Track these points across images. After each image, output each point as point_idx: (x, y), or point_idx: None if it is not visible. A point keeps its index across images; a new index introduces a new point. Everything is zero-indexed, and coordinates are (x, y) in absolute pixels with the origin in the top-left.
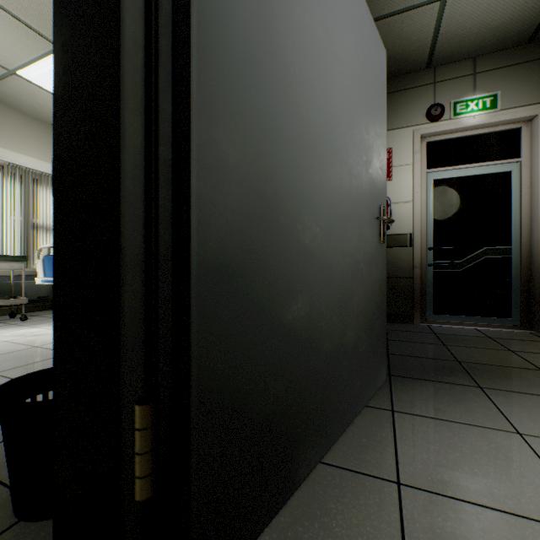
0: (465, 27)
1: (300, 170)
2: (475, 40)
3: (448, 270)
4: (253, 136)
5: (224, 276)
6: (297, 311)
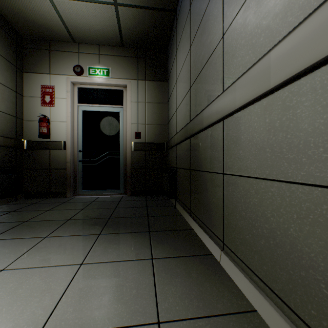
0: (79, 23)
1: None
2: (91, 34)
3: (90, 164)
4: None
5: None
6: None
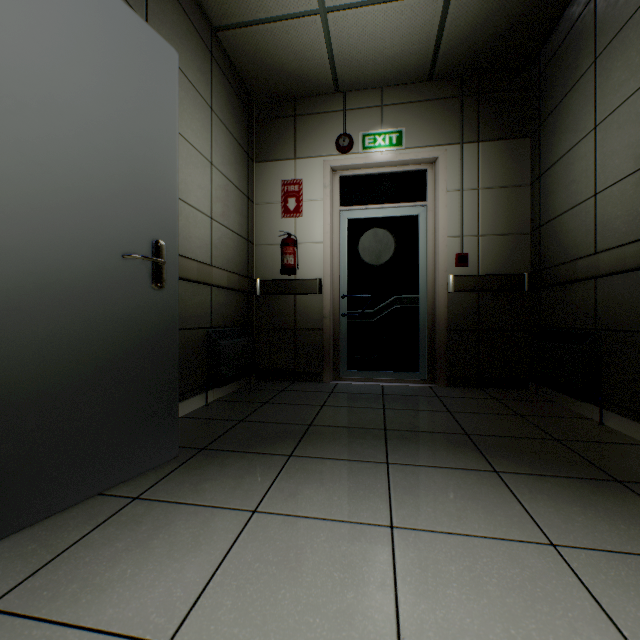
0: (359, 51)
1: None
2: (375, 67)
3: (361, 320)
4: None
5: None
6: None
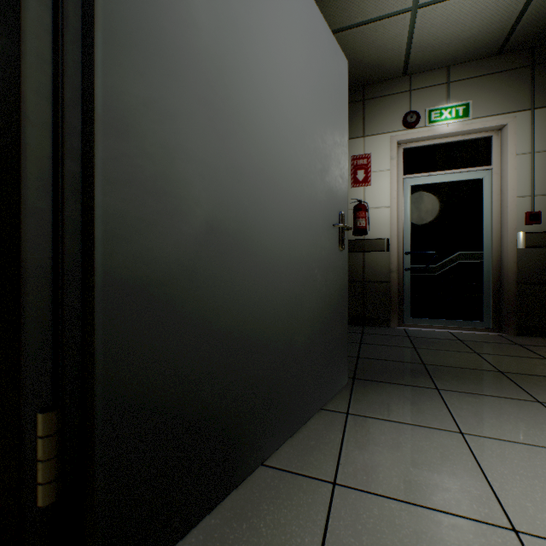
0: (437, 37)
1: (236, 180)
2: (447, 50)
3: (424, 274)
4: (175, 149)
5: (138, 286)
6: (232, 318)
